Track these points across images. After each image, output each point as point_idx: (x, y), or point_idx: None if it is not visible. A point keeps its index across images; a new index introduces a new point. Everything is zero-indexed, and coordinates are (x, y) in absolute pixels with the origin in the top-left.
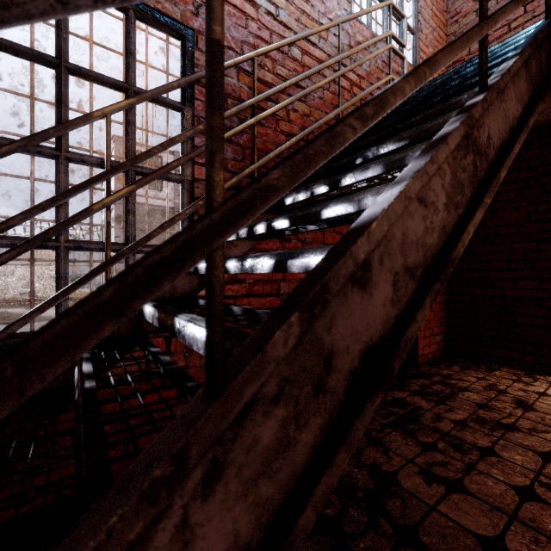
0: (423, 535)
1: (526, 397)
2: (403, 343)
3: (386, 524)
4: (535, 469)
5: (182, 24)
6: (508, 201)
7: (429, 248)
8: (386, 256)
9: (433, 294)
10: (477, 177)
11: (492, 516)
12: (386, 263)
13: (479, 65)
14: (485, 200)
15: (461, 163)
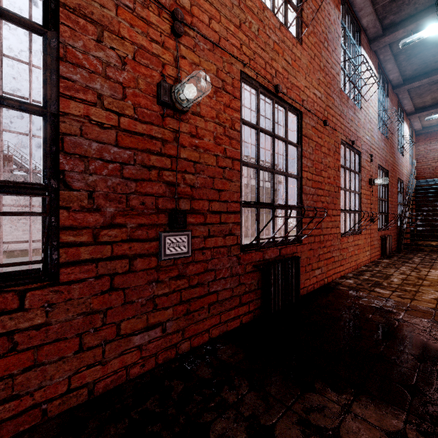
0: None
1: None
2: None
3: None
4: None
5: (402, 180)
6: (433, 201)
7: None
8: None
9: None
10: None
11: None
12: None
13: None
14: None
15: None
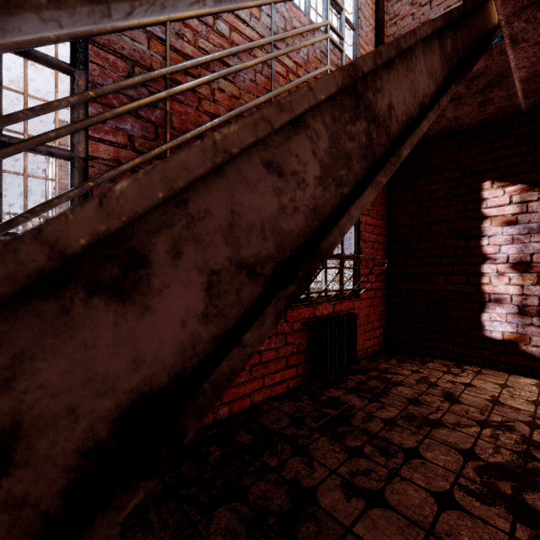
0: None
1: (454, 389)
2: (209, 386)
3: None
4: (455, 470)
5: None
6: (440, 199)
7: (288, 235)
8: (189, 243)
9: (282, 301)
10: (373, 152)
11: (409, 533)
12: (191, 254)
13: (375, 14)
14: (378, 178)
15: (346, 128)
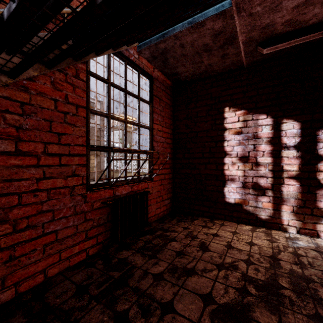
0: None
1: (206, 239)
2: None
3: None
4: (196, 319)
5: None
6: (202, 117)
7: None
8: None
9: None
10: None
11: None
12: None
13: None
14: None
15: None
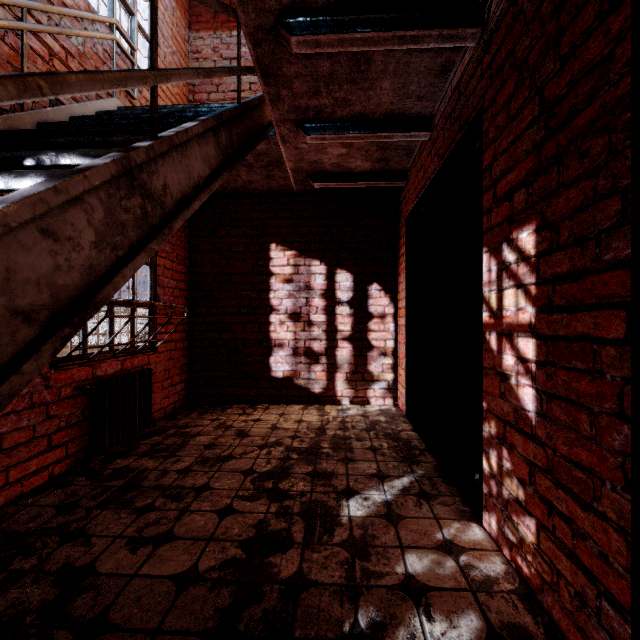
0: (114, 614)
1: (246, 426)
2: None
3: (64, 634)
4: (237, 487)
5: None
6: (239, 253)
7: (63, 288)
8: None
9: (59, 340)
10: (148, 222)
11: (193, 548)
12: None
13: (151, 112)
14: (151, 246)
15: (122, 203)
